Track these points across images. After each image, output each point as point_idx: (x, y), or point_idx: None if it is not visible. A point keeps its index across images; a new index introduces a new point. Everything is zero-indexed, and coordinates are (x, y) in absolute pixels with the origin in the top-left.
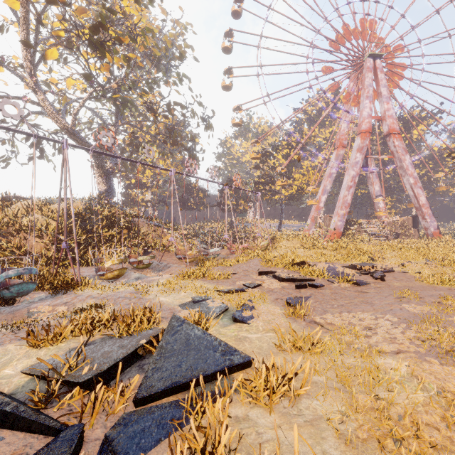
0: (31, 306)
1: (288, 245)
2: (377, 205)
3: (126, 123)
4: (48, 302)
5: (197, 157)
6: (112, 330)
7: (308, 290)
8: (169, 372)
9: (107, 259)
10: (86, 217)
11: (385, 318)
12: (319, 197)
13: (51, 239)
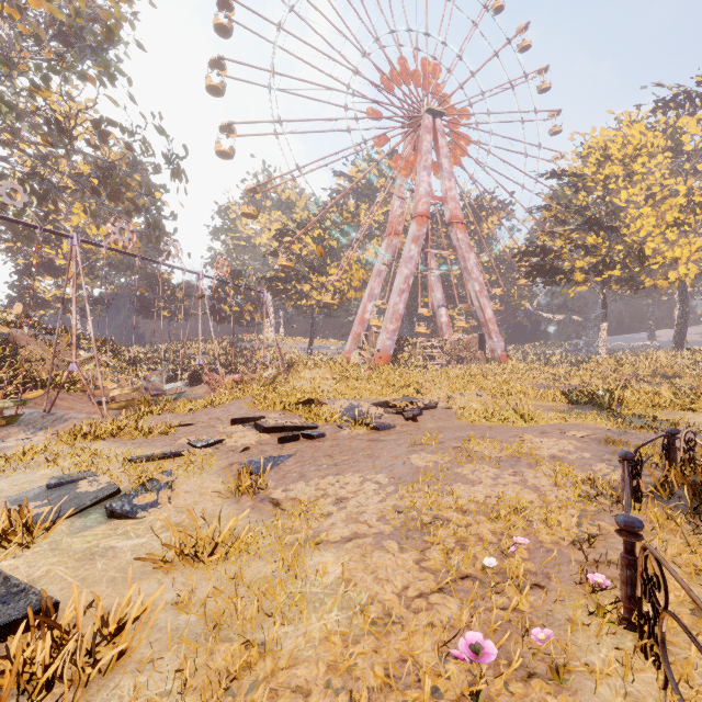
0: None
1: (313, 376)
2: (439, 319)
3: (2, 142)
4: None
5: (164, 226)
6: None
7: (297, 444)
8: None
9: None
10: None
11: (375, 479)
12: (364, 304)
13: None
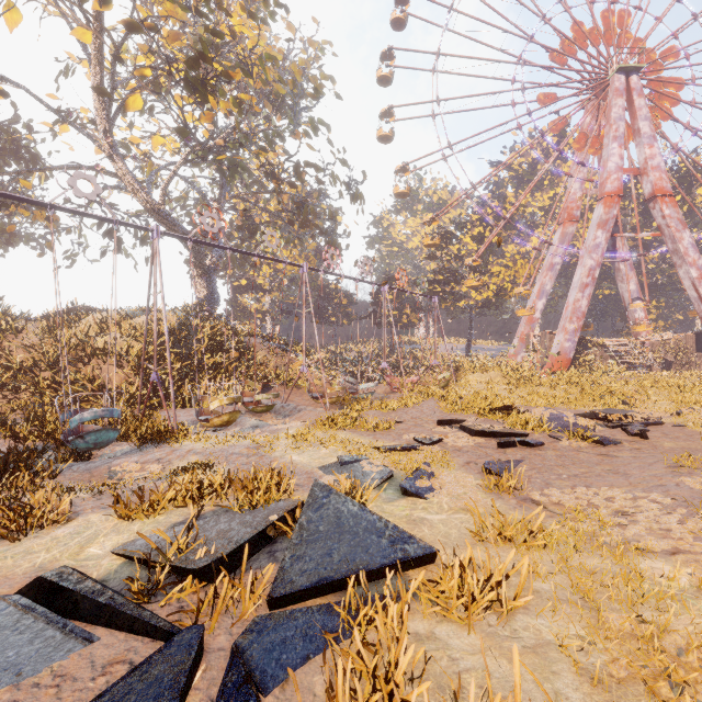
0: (113, 463)
1: (483, 379)
2: (632, 315)
3: (235, 196)
4: (135, 458)
5: (340, 244)
6: (228, 500)
7: (518, 450)
8: (315, 562)
9: (212, 397)
10: (180, 336)
11: (650, 498)
12: (533, 302)
13: (134, 368)
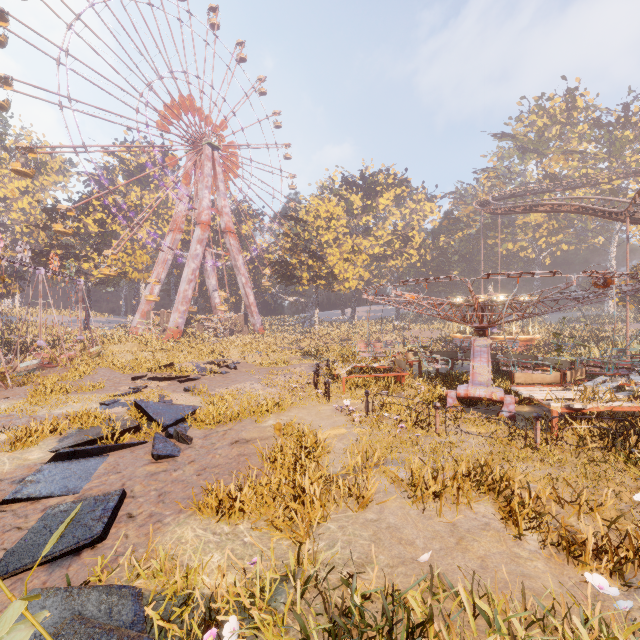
0: None
1: (123, 349)
2: (214, 300)
3: None
4: None
5: None
6: (81, 424)
7: (191, 382)
8: (169, 418)
9: None
10: None
11: (248, 383)
12: (152, 286)
13: None
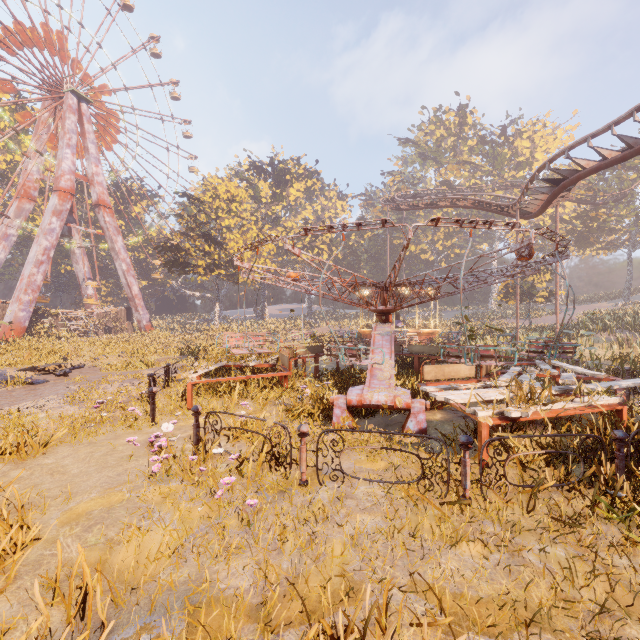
0: None
1: None
2: (85, 291)
3: None
4: None
5: None
6: None
7: None
8: None
9: None
10: None
11: (47, 398)
12: None
13: None
